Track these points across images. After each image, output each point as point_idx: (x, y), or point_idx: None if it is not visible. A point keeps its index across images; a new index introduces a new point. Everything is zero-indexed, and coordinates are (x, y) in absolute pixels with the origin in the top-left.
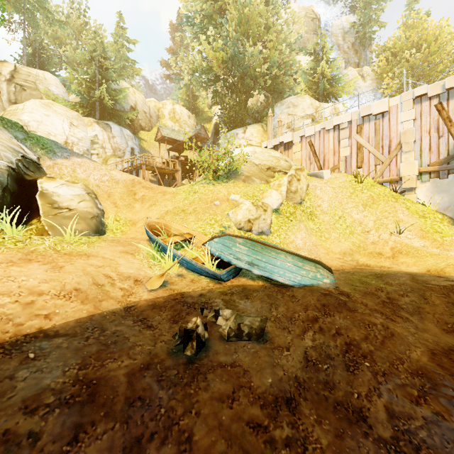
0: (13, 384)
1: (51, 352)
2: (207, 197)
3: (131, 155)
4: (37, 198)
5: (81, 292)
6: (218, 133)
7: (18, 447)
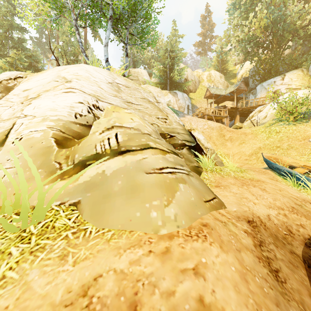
0: None
1: None
2: (295, 135)
3: (187, 110)
4: (198, 142)
5: (297, 210)
6: (247, 84)
7: None
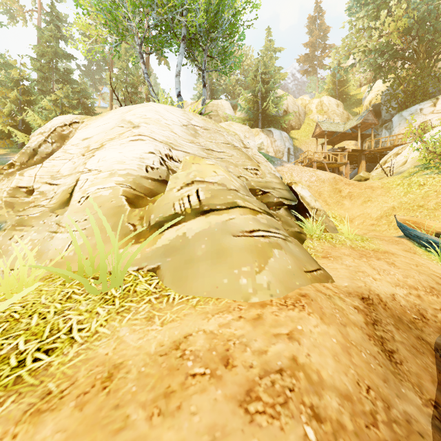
0: None
1: None
2: None
3: (287, 155)
4: (301, 200)
5: (438, 291)
6: (378, 114)
7: None
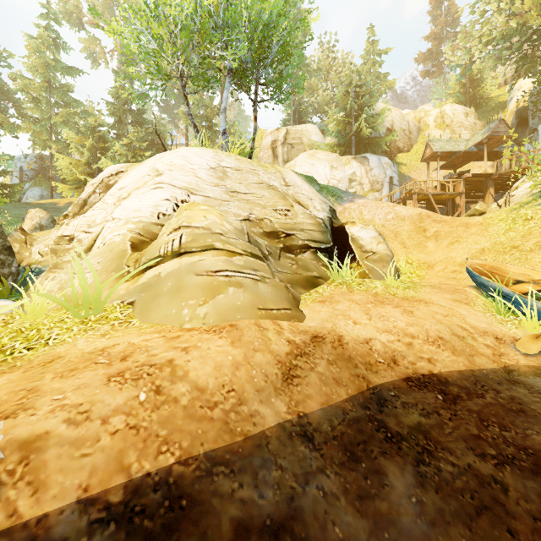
0: (443, 421)
1: (455, 400)
2: None
3: (389, 186)
4: (350, 243)
5: (446, 342)
6: (525, 121)
7: (490, 487)
